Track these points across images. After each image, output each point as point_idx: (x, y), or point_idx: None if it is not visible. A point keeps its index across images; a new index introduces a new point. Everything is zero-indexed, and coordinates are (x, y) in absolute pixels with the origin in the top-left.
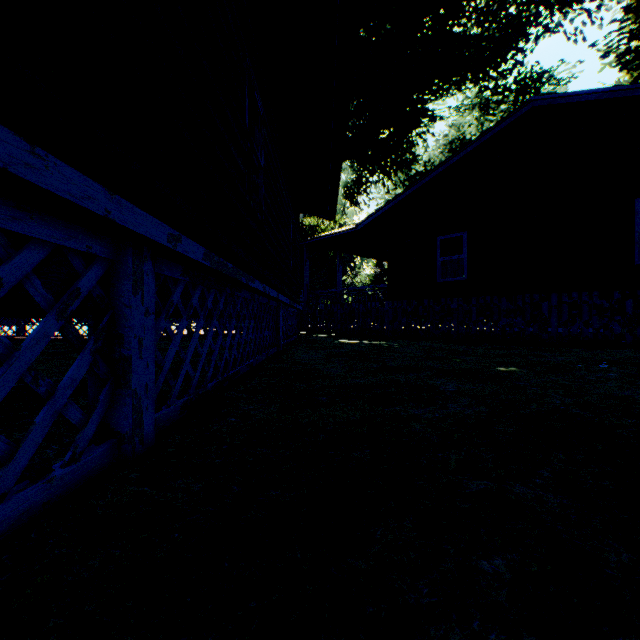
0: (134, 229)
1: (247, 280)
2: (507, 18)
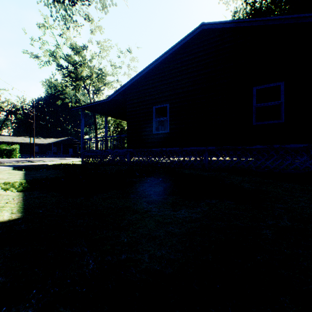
0: None
1: None
2: None
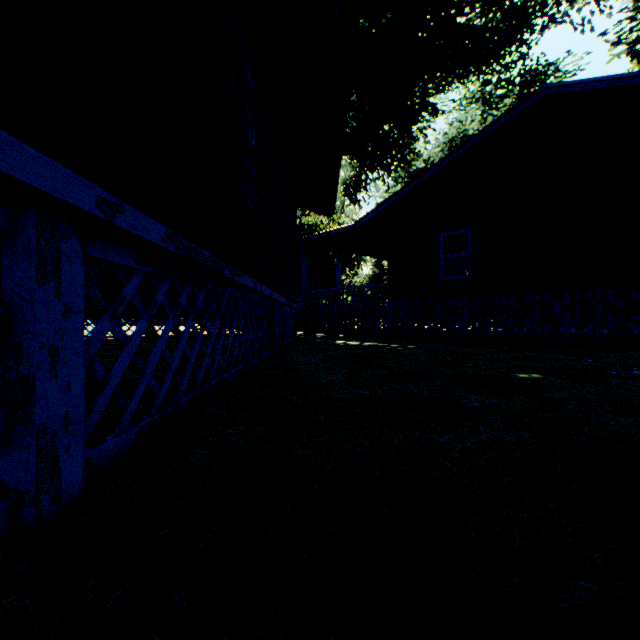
0: (19, 177)
1: (232, 274)
2: (512, 8)
